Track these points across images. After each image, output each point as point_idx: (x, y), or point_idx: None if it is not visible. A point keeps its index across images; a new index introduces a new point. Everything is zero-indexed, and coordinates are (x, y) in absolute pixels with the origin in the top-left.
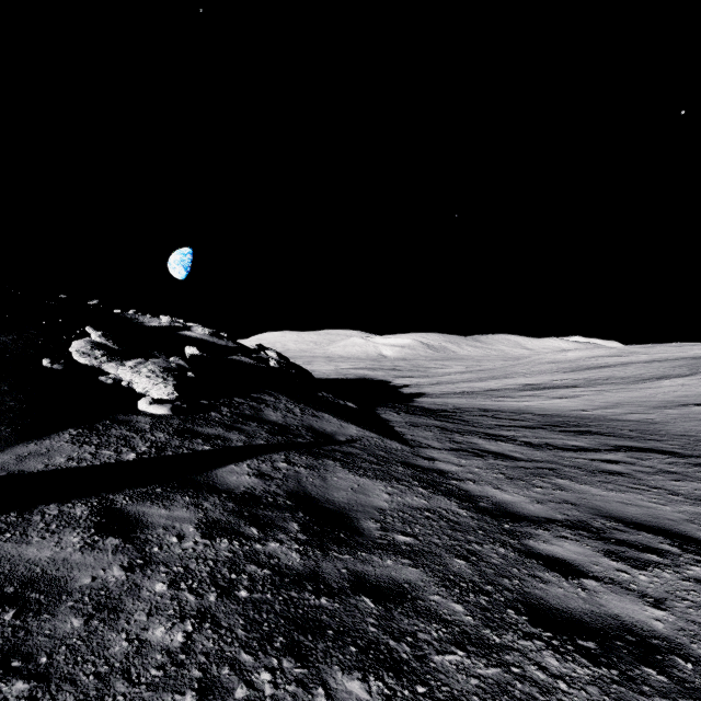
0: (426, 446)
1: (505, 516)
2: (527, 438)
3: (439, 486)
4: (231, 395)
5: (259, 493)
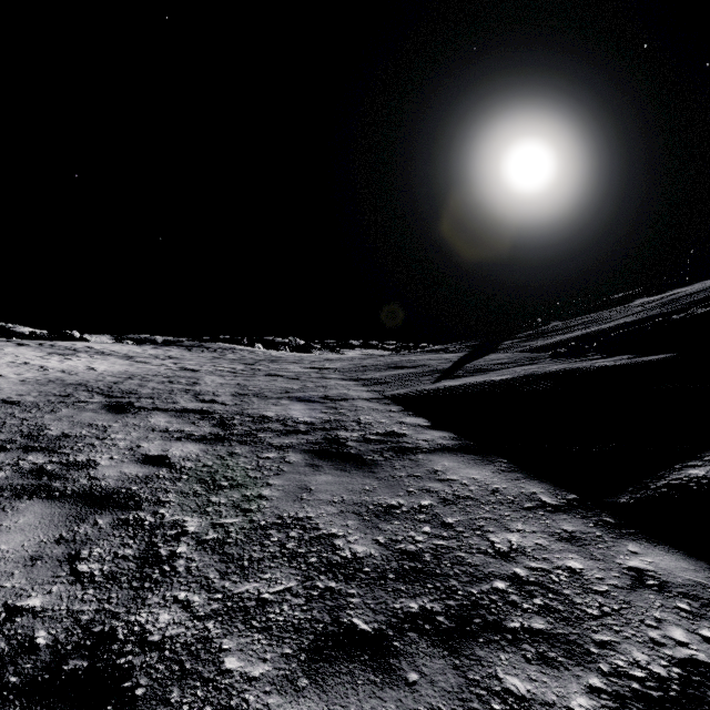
0: (372, 399)
1: (346, 379)
2: (197, 431)
3: (368, 380)
4: (619, 353)
5: (429, 366)
